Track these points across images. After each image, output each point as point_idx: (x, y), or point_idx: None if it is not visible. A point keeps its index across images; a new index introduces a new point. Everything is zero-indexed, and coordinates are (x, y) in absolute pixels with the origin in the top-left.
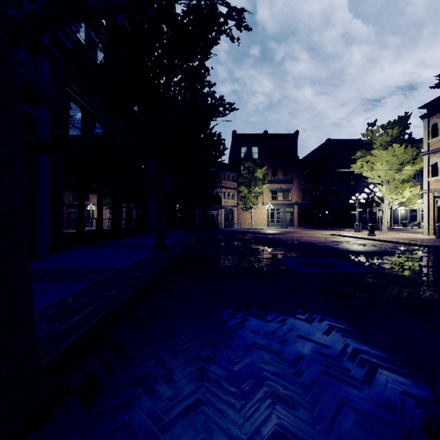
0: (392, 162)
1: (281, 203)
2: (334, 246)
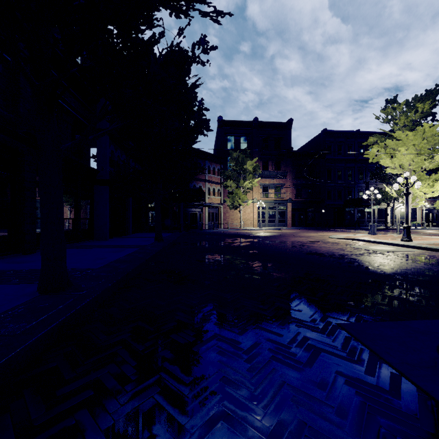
0: (421, 146)
1: (273, 200)
2: (392, 264)
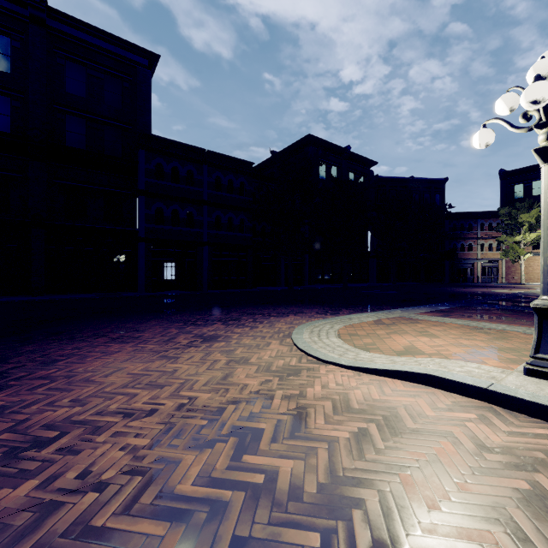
0: None
1: None
2: (449, 291)
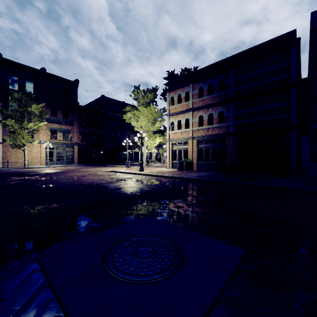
0: (150, 118)
1: (61, 142)
2: (125, 187)
